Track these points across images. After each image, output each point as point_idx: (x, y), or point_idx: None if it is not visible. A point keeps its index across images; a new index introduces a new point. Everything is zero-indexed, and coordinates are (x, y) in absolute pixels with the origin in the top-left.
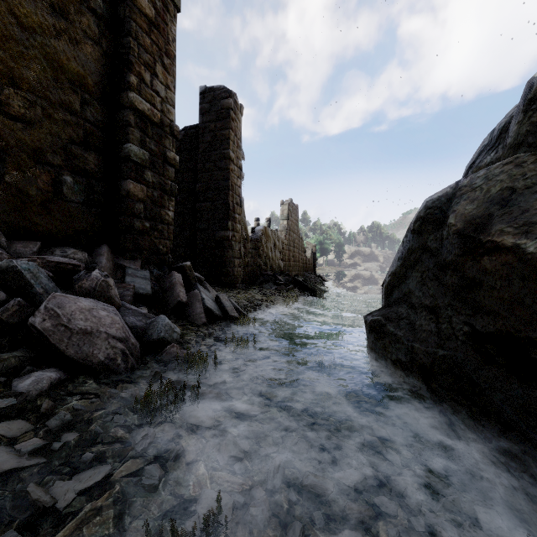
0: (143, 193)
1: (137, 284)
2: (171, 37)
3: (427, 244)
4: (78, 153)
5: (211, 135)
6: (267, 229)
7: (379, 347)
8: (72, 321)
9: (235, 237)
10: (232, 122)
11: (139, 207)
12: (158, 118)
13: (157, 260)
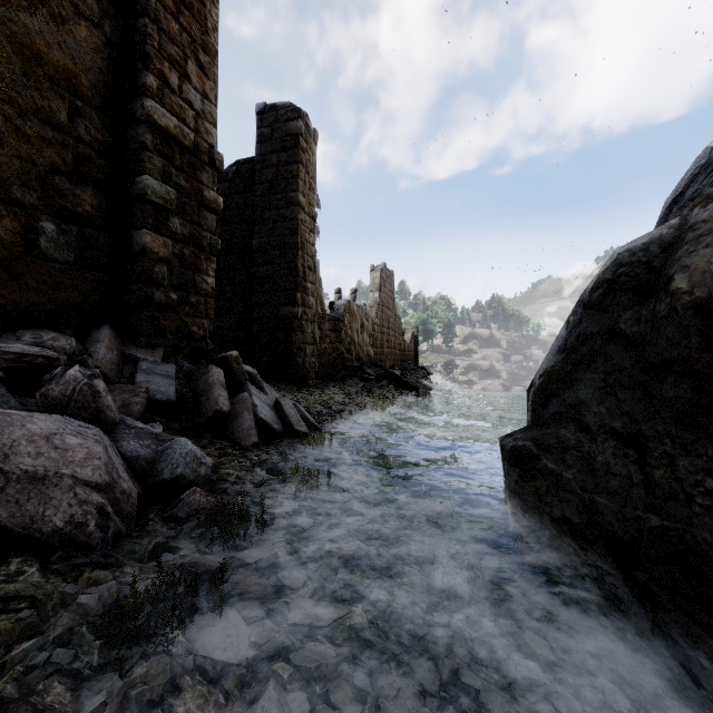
0: (166, 249)
1: (153, 386)
2: (211, 24)
3: (618, 327)
4: (65, 189)
5: (272, 172)
6: (351, 304)
7: (528, 493)
8: (11, 459)
9: (306, 314)
10: (303, 153)
11: (161, 270)
12: (190, 140)
13: (189, 348)
